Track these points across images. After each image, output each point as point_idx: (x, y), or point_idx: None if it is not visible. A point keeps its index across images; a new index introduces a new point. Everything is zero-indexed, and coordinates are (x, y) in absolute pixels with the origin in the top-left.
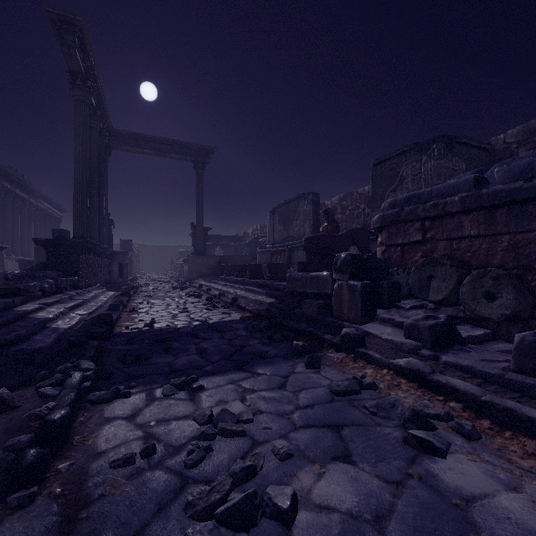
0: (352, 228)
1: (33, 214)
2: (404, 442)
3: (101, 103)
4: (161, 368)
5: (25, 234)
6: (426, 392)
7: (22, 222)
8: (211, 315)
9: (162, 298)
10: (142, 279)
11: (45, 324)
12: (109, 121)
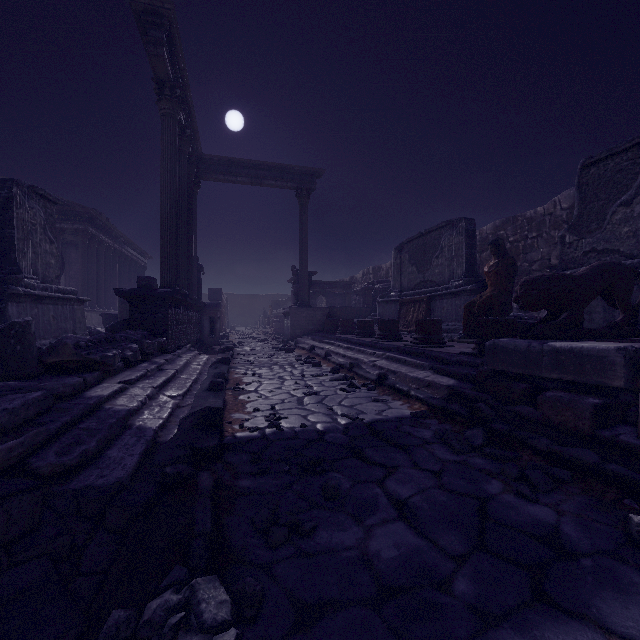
0: (599, 262)
1: (117, 262)
2: None
3: (191, 121)
4: (355, 578)
5: (110, 283)
6: None
7: (106, 271)
8: (357, 403)
9: (269, 366)
10: (233, 335)
11: (126, 421)
12: (198, 145)
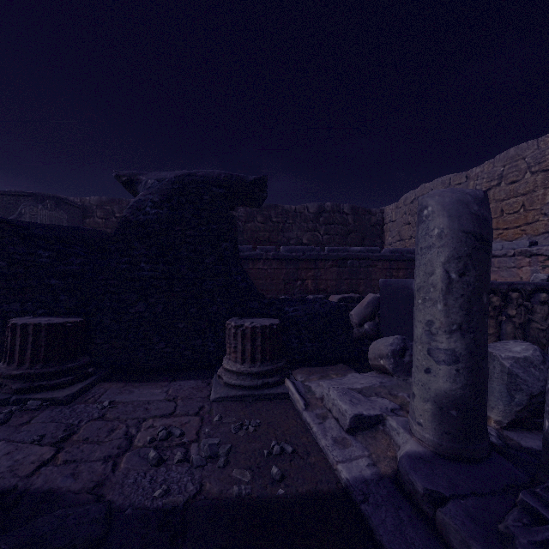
0: None
1: None
2: None
3: None
4: None
5: None
6: None
7: None
8: None
9: None
10: None
11: None
12: None
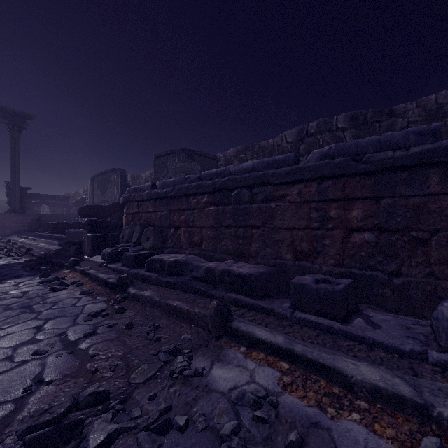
0: (117, 201)
1: None
2: (49, 290)
3: None
4: None
5: None
6: (84, 277)
7: None
8: (1, 261)
9: None
10: None
11: None
12: None
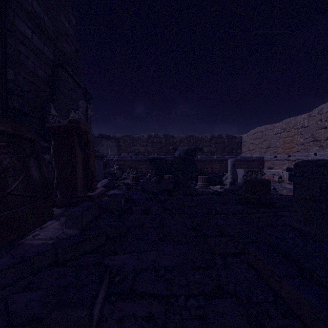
0: (106, 159)
1: None
2: None
3: None
4: None
5: None
6: None
7: None
8: None
9: None
10: None
11: None
12: None
